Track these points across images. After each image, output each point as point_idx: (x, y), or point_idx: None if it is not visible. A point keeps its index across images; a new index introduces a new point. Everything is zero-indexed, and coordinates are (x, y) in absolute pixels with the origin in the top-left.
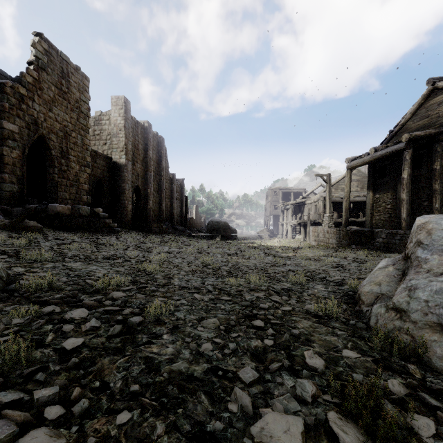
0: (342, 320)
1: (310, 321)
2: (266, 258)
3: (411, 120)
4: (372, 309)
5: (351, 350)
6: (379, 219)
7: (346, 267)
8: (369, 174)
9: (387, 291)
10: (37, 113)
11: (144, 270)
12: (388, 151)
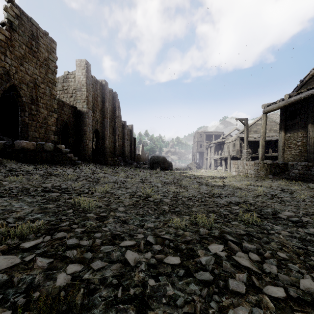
0: None
1: None
2: (201, 187)
3: None
4: None
5: None
6: (290, 153)
7: (282, 198)
8: (281, 117)
9: None
10: (9, 66)
11: (77, 207)
12: (302, 96)
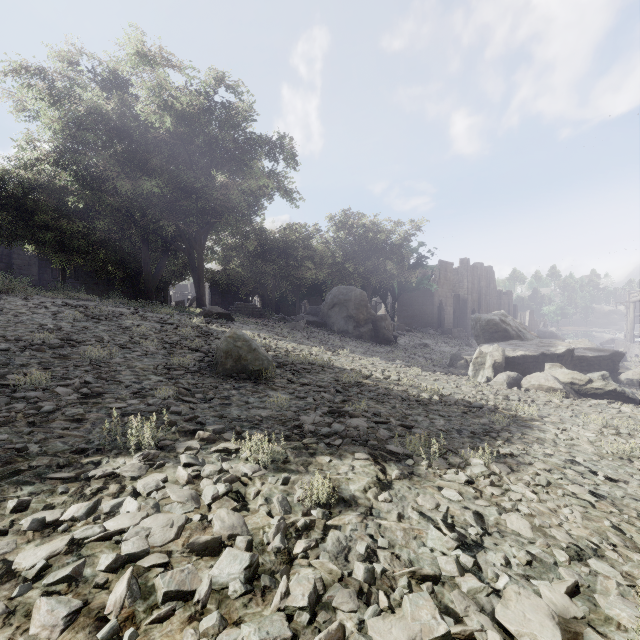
0: None
1: None
2: None
3: None
4: None
5: None
6: None
7: None
8: None
9: None
10: (440, 292)
11: None
12: (639, 298)
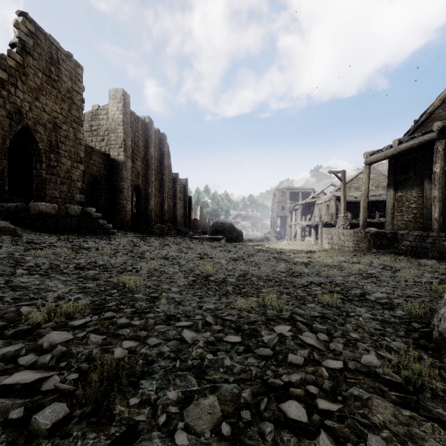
0: None
1: (387, 400)
2: (279, 265)
3: (441, 108)
4: None
5: None
6: (402, 219)
7: (380, 278)
8: (390, 169)
9: None
10: (21, 102)
11: (122, 286)
12: (416, 143)
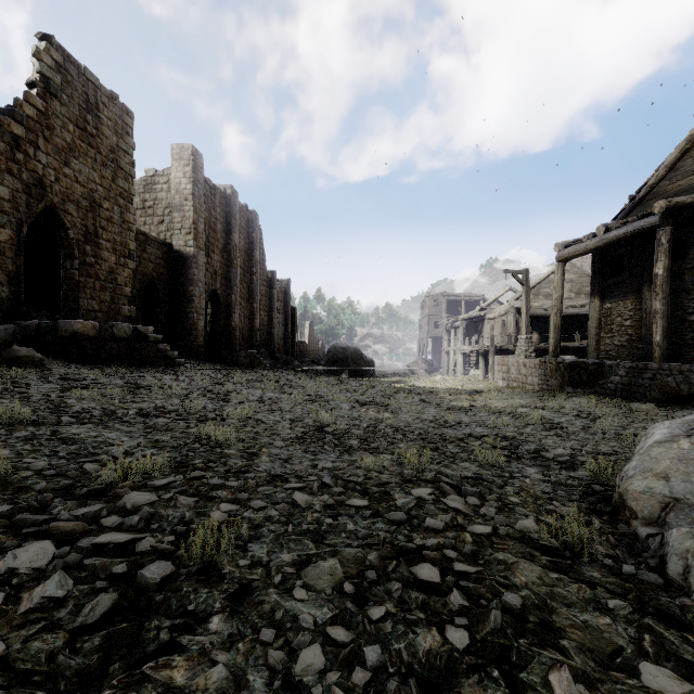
0: (606, 561)
1: (536, 564)
2: (426, 411)
3: (667, 179)
4: (665, 536)
5: (658, 663)
6: (611, 343)
7: (568, 429)
8: (595, 269)
9: (686, 494)
10: (44, 168)
11: (207, 440)
12: (629, 231)
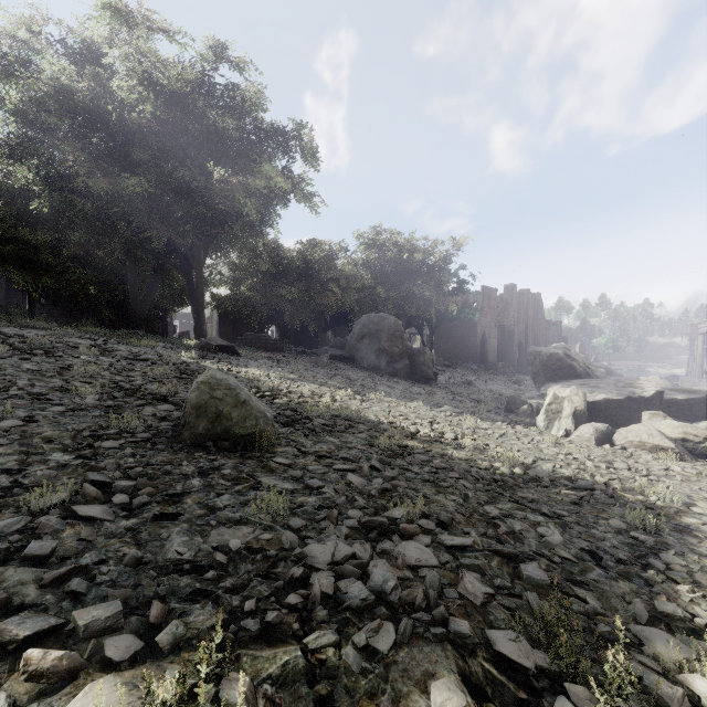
0: None
1: None
2: None
3: None
4: None
5: None
6: None
7: None
8: None
9: None
10: (483, 322)
11: None
12: None
